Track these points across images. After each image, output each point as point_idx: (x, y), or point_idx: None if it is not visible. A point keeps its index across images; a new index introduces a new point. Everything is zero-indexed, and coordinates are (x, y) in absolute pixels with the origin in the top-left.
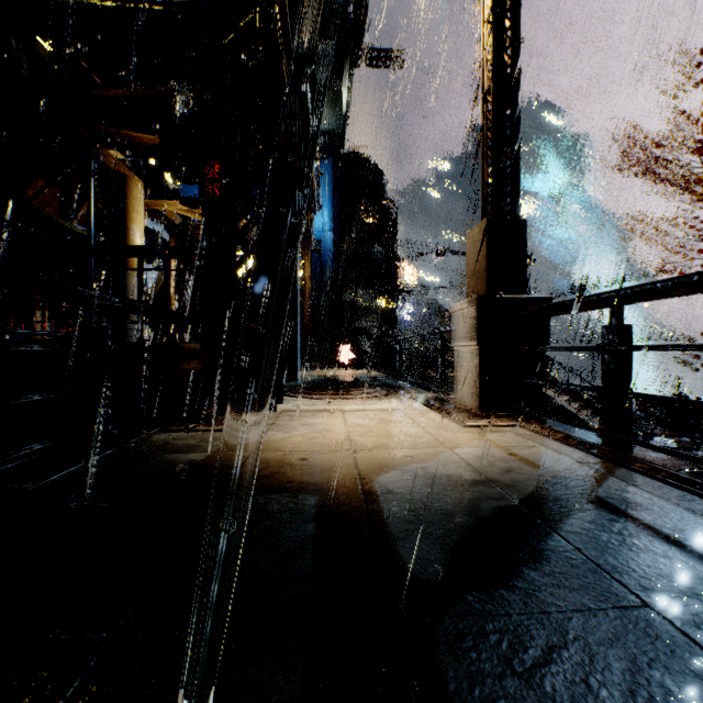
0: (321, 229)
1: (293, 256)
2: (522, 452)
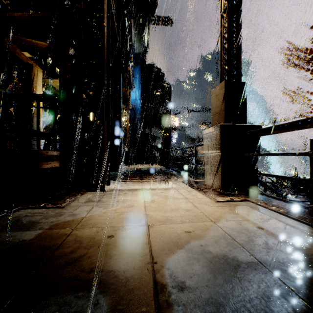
0: (135, 99)
1: (119, 108)
2: (264, 225)
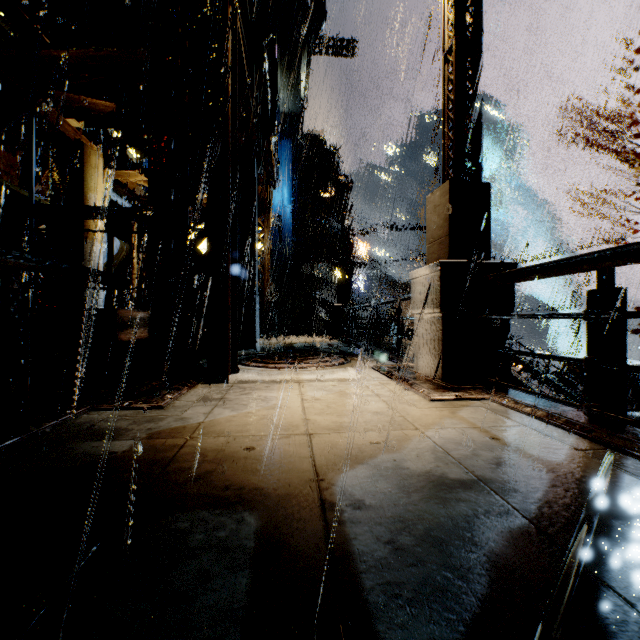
0: (281, 205)
1: (252, 226)
2: (504, 434)
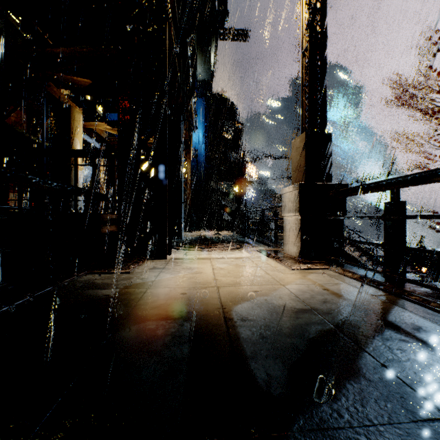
0: (197, 142)
1: (179, 158)
2: (332, 287)
